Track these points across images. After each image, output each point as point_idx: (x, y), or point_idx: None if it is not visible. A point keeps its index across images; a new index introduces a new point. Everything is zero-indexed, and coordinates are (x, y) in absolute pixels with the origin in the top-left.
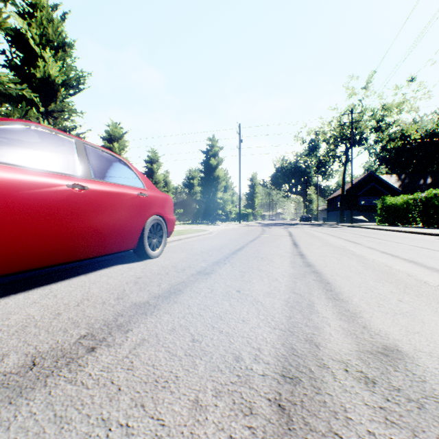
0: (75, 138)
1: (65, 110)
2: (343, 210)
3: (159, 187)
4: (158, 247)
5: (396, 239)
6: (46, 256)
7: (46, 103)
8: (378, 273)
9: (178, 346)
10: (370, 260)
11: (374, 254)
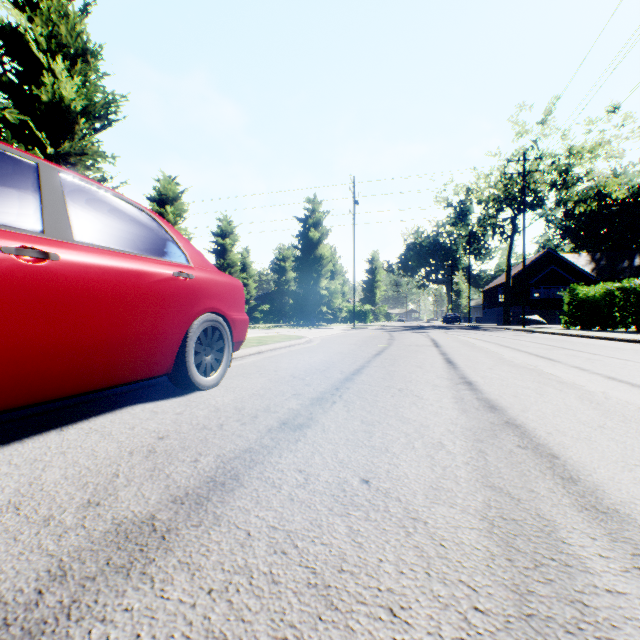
0: (38, 160)
1: (87, 153)
2: (508, 307)
3: (234, 272)
4: (214, 369)
5: (612, 353)
6: None
7: (57, 142)
8: None
9: None
10: (600, 396)
11: (597, 382)
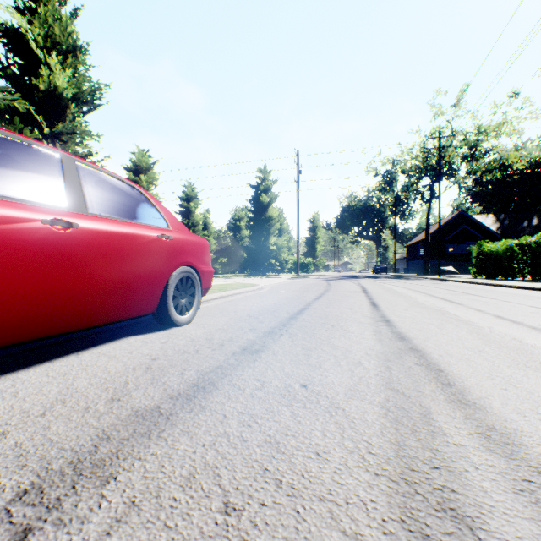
0: (61, 153)
1: (76, 132)
2: (427, 259)
3: (197, 230)
4: (188, 310)
5: (506, 297)
6: (6, 329)
7: (52, 123)
8: (509, 351)
9: (195, 528)
10: (486, 330)
11: (487, 320)
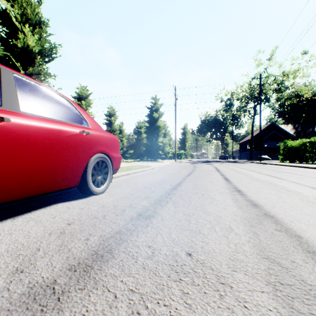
0: (0, 66)
1: (41, 73)
2: (252, 151)
3: (116, 134)
4: (103, 183)
5: (309, 174)
6: None
7: (26, 68)
8: None
9: None
10: (312, 198)
11: (308, 190)
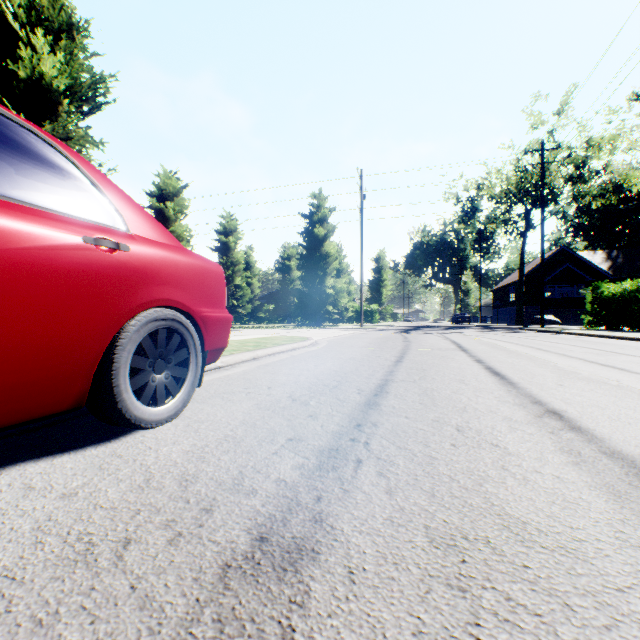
0: None
1: (72, 137)
2: (521, 306)
3: (238, 271)
4: (171, 392)
5: None
6: None
7: (39, 126)
8: None
9: None
10: None
11: None
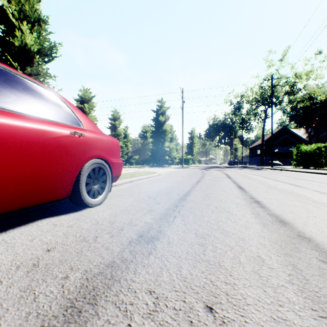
0: None
1: (40, 74)
2: (262, 156)
3: (120, 139)
4: (100, 193)
5: None
6: None
7: (24, 68)
8: None
9: None
10: None
11: None
